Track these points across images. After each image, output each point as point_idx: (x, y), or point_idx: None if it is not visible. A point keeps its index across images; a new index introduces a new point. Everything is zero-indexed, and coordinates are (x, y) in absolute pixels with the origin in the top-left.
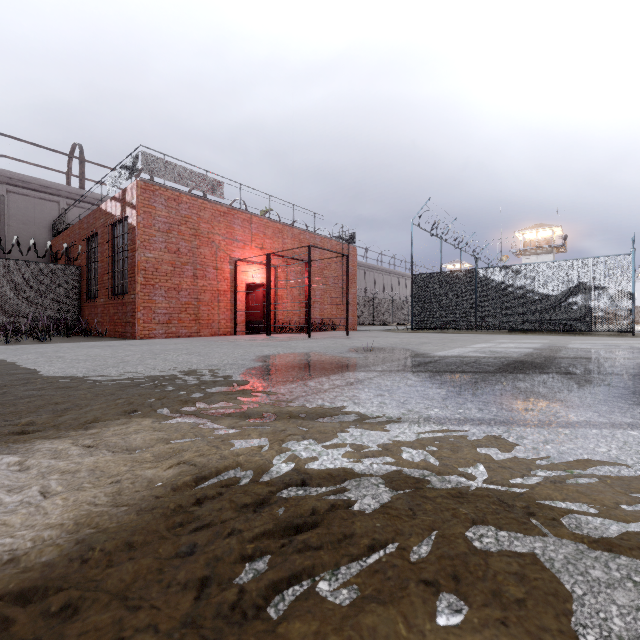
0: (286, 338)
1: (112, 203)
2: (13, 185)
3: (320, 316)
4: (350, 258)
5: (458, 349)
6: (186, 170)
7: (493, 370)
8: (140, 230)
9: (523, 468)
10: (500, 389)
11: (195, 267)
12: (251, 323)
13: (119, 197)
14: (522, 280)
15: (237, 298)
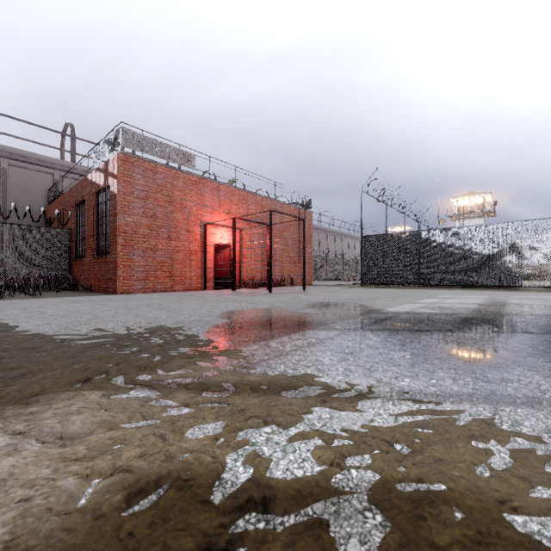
0: (250, 293)
1: (96, 173)
2: (13, 159)
3: (280, 273)
4: (306, 222)
5: (408, 305)
6: (161, 144)
7: (449, 328)
8: (120, 197)
9: (544, 481)
10: (465, 352)
11: (169, 230)
12: (219, 279)
13: (102, 168)
14: (461, 241)
15: (207, 257)
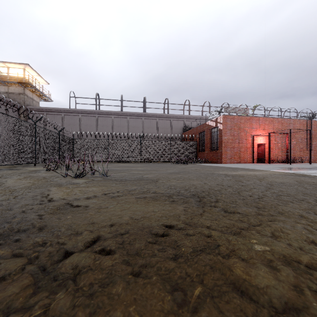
0: (279, 164)
1: (211, 122)
2: (173, 118)
3: (293, 156)
4: (312, 126)
5: None
6: (236, 108)
7: None
8: (223, 130)
9: None
10: None
11: (239, 140)
12: (258, 159)
13: (214, 120)
14: None
15: (253, 149)
